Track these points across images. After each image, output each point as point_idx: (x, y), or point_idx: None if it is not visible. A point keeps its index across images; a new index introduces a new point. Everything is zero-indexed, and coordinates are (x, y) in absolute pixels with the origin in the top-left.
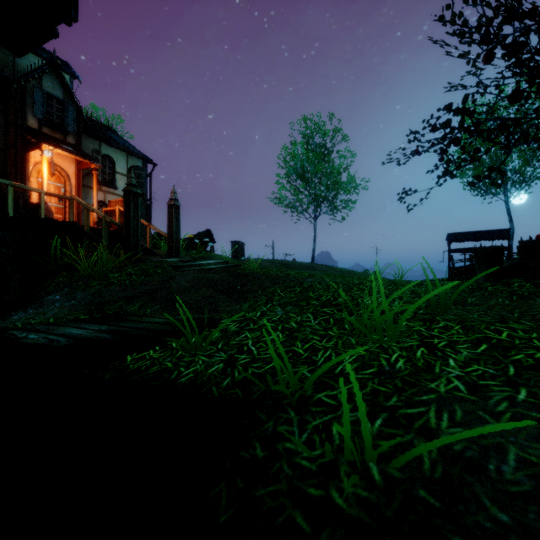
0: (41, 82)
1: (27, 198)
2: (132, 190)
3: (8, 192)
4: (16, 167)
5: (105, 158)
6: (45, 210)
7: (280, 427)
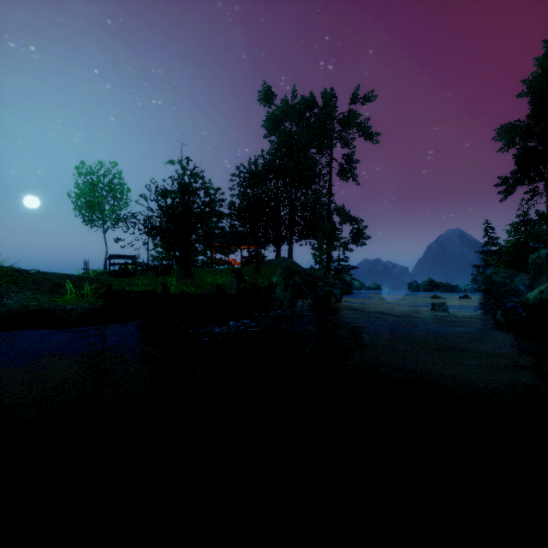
0: None
1: None
2: None
3: None
4: None
5: None
6: None
7: None
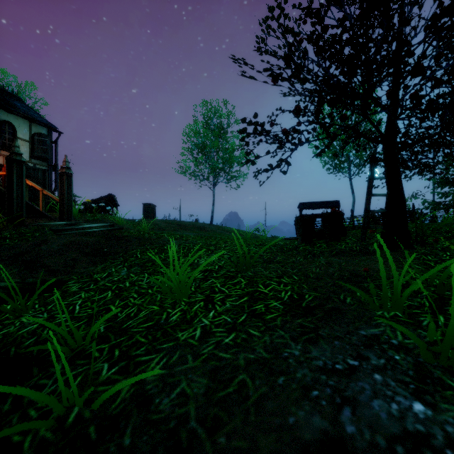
0: None
1: None
2: (15, 158)
3: None
4: None
5: (4, 123)
6: None
7: (41, 381)
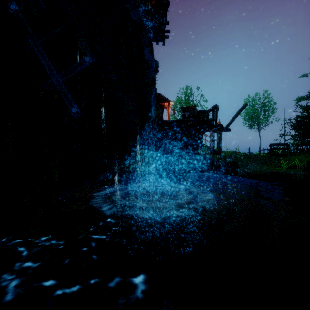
0: None
1: None
2: None
3: None
4: None
5: None
6: None
7: None
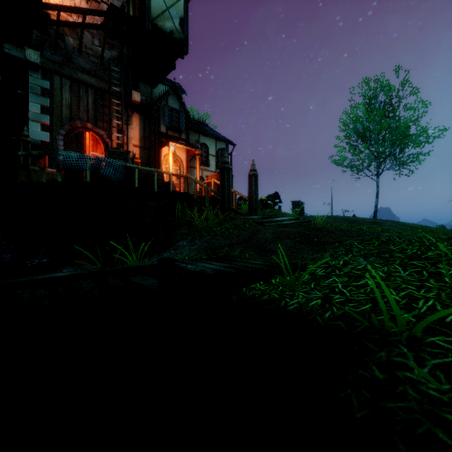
0: (167, 101)
1: (163, 179)
2: (225, 166)
3: (155, 176)
4: (155, 159)
5: (202, 145)
6: (172, 186)
7: (394, 358)
